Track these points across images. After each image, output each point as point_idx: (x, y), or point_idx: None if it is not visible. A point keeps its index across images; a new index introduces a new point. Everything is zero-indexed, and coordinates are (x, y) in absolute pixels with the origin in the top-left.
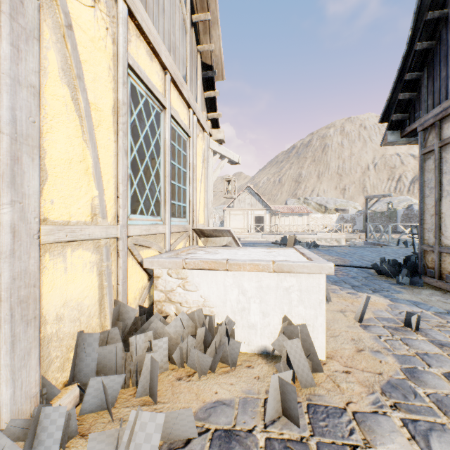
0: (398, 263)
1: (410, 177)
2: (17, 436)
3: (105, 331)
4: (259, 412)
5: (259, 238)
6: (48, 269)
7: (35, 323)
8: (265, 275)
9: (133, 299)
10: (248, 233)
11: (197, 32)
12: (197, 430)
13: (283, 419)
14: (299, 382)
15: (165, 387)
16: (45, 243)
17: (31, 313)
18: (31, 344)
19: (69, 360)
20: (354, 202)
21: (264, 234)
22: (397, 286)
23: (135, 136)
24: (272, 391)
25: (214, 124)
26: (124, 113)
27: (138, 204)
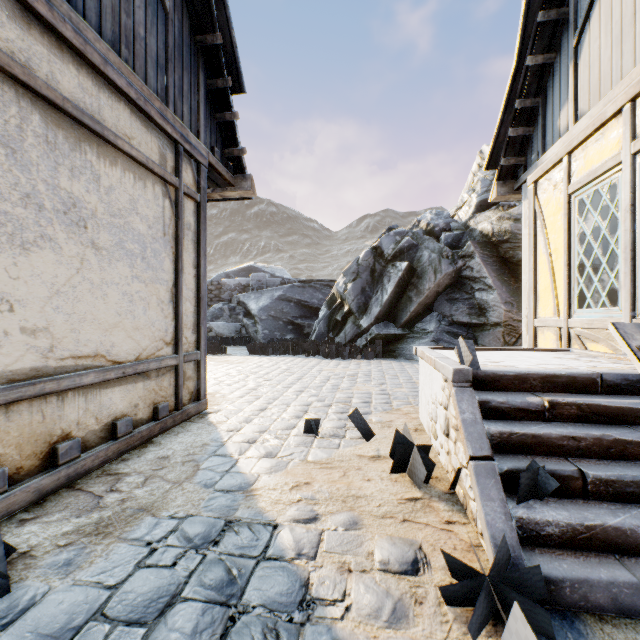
0: None
1: None
2: None
3: None
4: None
5: None
6: (539, 337)
7: None
8: None
9: None
10: None
11: None
12: None
13: None
14: None
15: None
16: (535, 326)
17: None
18: None
19: None
20: None
21: None
22: (55, 575)
23: (581, 242)
24: None
25: None
26: (564, 238)
27: (584, 300)
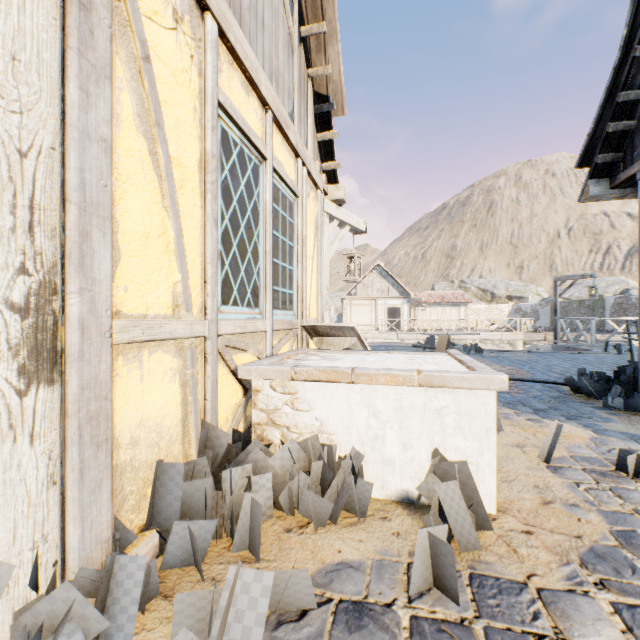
0: (606, 377)
1: (625, 247)
2: (87, 590)
3: (189, 462)
4: (400, 580)
5: (394, 338)
6: (121, 377)
7: (107, 447)
8: (407, 391)
9: (225, 421)
10: (377, 332)
11: (307, 51)
12: (316, 600)
13: (435, 592)
14: (457, 542)
15: (270, 540)
16: (118, 343)
17: (103, 434)
18: (103, 474)
19: (146, 497)
20: (536, 287)
21: (400, 333)
22: (605, 411)
23: (227, 199)
24: (419, 552)
25: (330, 178)
26: (213, 169)
27: (230, 292)
